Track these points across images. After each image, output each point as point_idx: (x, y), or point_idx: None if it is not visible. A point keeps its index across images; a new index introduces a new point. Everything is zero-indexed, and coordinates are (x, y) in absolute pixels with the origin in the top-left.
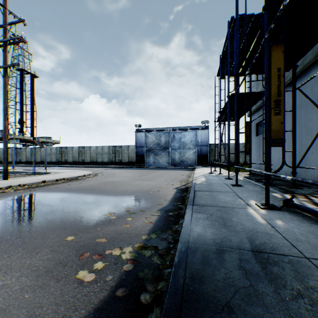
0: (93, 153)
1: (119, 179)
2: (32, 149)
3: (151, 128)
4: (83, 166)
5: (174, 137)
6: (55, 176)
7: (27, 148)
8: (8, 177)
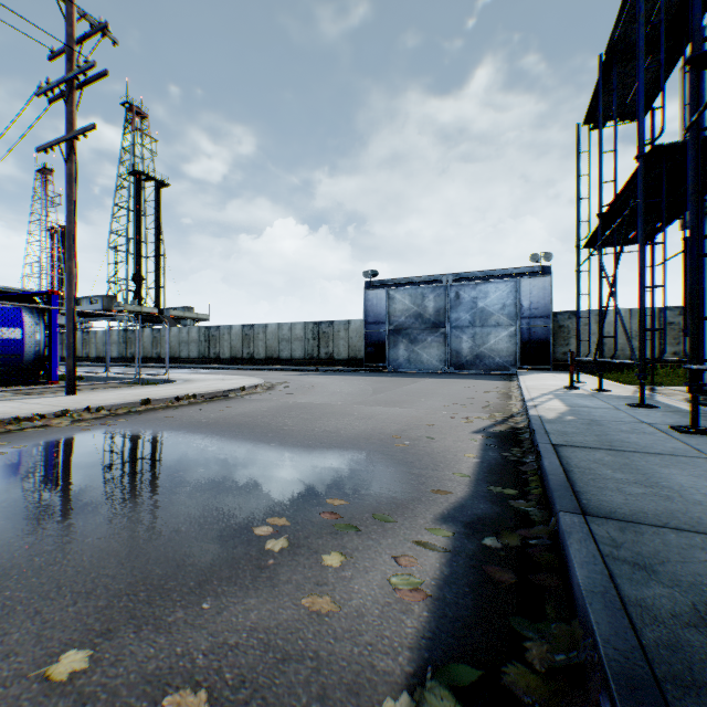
0: (272, 339)
1: (323, 398)
2: (153, 333)
3: (401, 278)
4: (251, 367)
5: (458, 298)
6: (179, 388)
7: (145, 331)
8: (75, 389)
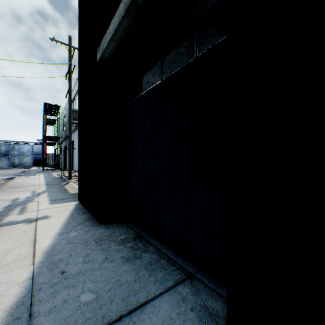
0: None
1: None
2: None
3: None
4: None
5: (14, 147)
6: None
7: None
8: None
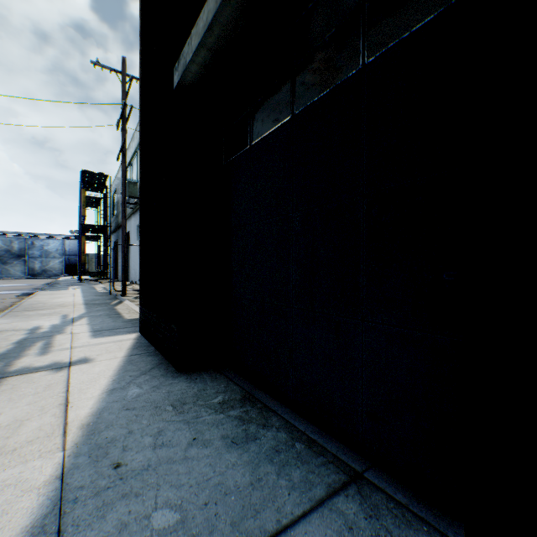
0: None
1: None
2: None
3: None
4: None
5: (34, 244)
6: None
7: None
8: None
